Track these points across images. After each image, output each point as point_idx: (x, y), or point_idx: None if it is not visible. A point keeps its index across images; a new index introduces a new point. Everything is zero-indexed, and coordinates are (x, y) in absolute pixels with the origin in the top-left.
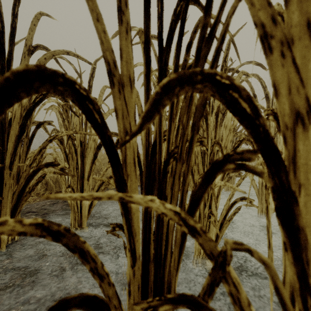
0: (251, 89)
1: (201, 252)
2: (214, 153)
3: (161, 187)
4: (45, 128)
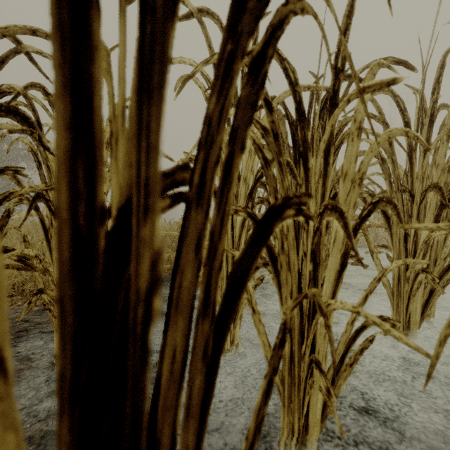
0: (379, 113)
1: (295, 430)
2: (320, 229)
3: (136, 401)
4: (18, 181)
